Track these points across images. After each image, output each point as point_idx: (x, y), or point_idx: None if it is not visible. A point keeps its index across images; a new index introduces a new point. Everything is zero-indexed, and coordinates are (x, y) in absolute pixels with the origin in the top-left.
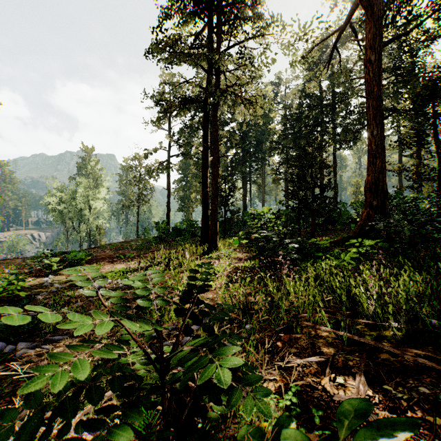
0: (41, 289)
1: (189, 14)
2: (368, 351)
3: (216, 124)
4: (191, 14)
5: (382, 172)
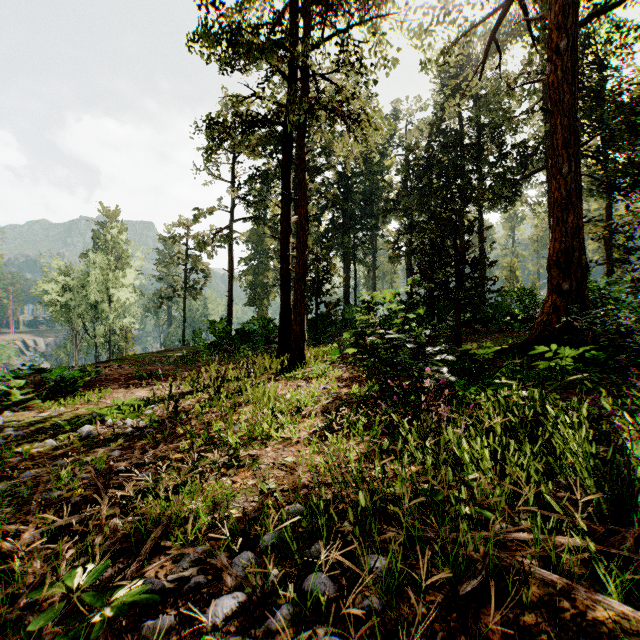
0: None
1: None
2: None
3: (303, 160)
4: None
5: (577, 235)
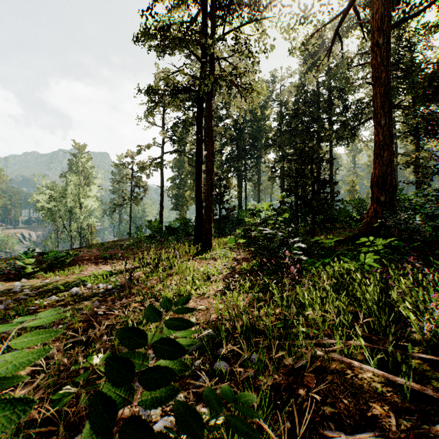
0: (8, 296)
1: None
2: None
3: (211, 115)
4: None
5: (390, 165)
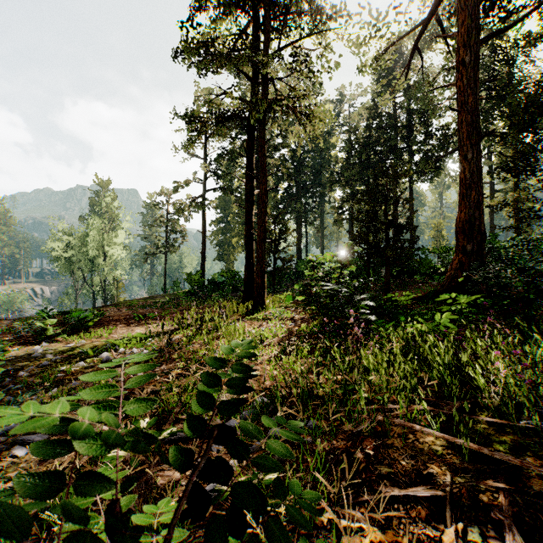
0: (28, 362)
1: (229, 5)
2: (506, 473)
3: (264, 146)
4: (231, 4)
5: (478, 207)
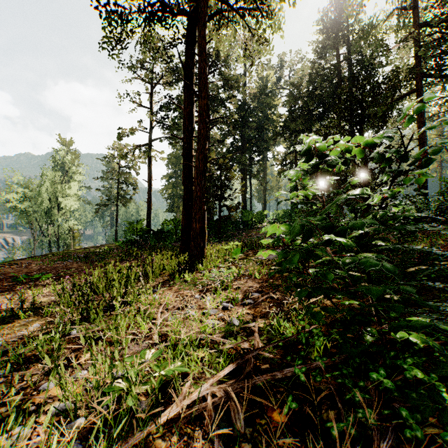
0: None
1: None
2: None
3: (203, 48)
4: None
5: None
